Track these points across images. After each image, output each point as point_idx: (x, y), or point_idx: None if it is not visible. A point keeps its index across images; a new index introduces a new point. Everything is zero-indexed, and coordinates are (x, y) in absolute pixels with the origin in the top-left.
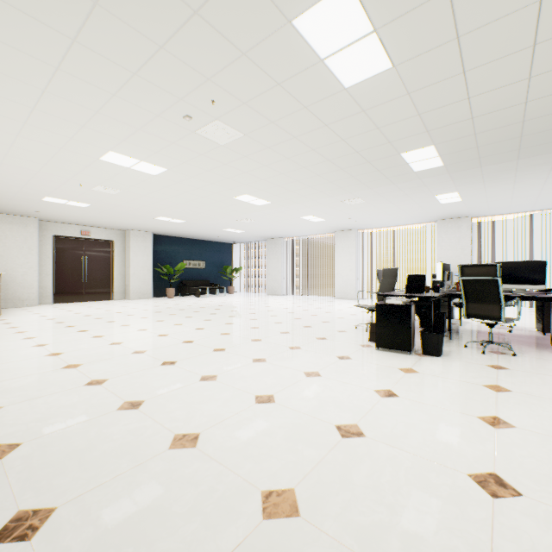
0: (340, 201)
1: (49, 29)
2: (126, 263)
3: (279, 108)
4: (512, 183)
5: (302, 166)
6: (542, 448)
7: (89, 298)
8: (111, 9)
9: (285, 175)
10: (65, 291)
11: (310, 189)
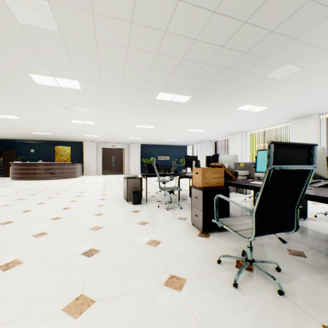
0: (186, 121)
1: (14, 101)
2: (129, 158)
3: (79, 99)
4: (274, 92)
5: (130, 112)
6: (38, 223)
7: (115, 173)
8: (14, 95)
9: (133, 116)
10: (106, 170)
11: (157, 118)
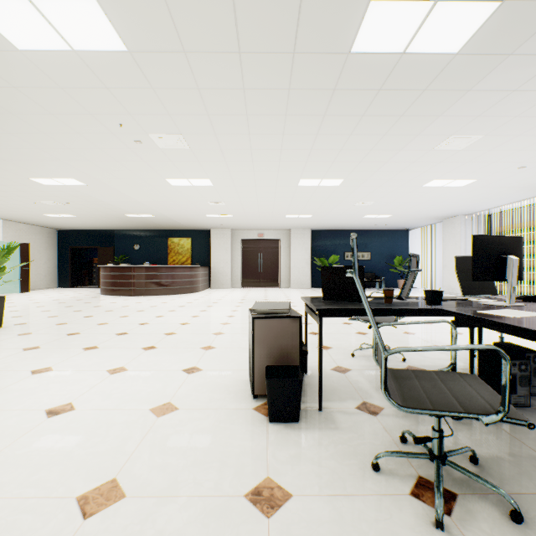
0: (430, 150)
1: (36, 134)
2: (289, 257)
3: (146, 102)
4: None
5: (280, 134)
6: None
7: (263, 285)
8: (17, 112)
9: (287, 149)
10: (249, 279)
11: (349, 151)
